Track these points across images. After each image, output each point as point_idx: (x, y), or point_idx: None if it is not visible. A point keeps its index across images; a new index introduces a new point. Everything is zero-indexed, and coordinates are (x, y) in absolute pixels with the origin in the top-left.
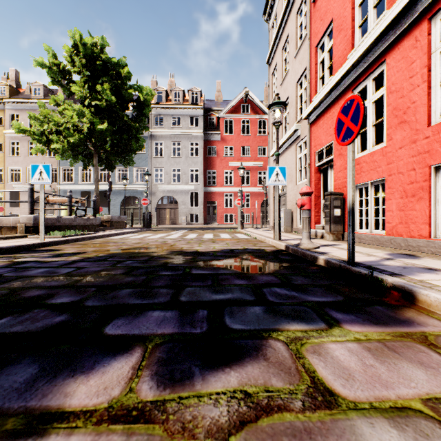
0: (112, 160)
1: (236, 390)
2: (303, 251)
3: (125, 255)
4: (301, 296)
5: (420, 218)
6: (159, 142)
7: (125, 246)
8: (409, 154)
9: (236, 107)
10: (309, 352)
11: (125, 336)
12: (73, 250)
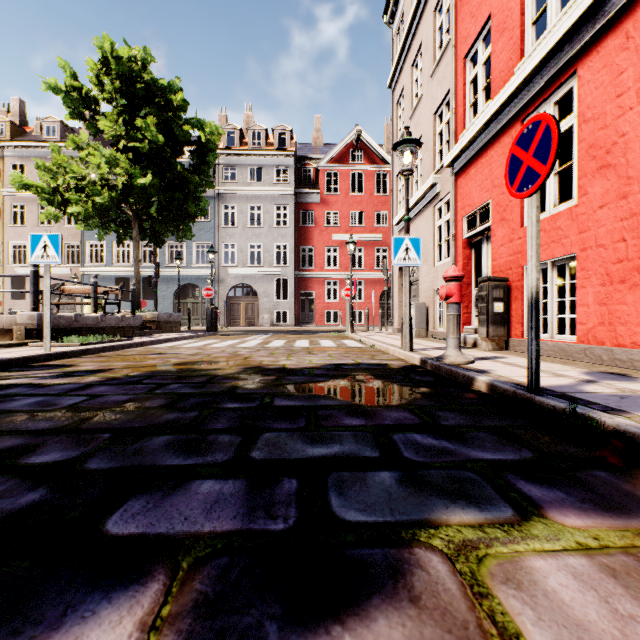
0: (160, 231)
1: None
2: (450, 369)
3: (171, 375)
4: (459, 450)
5: (634, 317)
6: (230, 205)
7: (174, 359)
8: (616, 216)
9: (342, 154)
10: (496, 580)
11: (140, 539)
12: (93, 366)
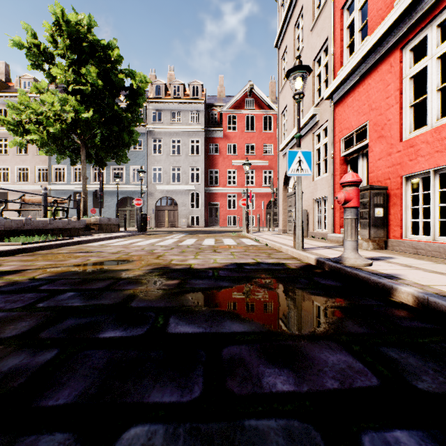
0: (103, 156)
1: None
2: (356, 273)
3: (76, 278)
4: None
5: None
6: (157, 139)
7: (94, 258)
8: None
9: (239, 102)
10: None
11: None
12: (13, 266)
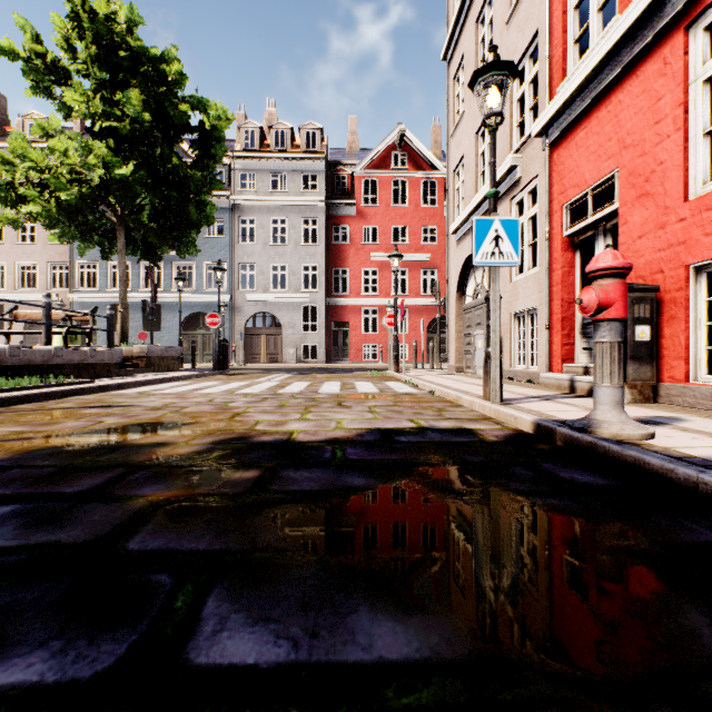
0: (155, 244)
1: None
2: (636, 456)
3: (47, 465)
4: None
5: None
6: (248, 218)
7: (113, 418)
8: None
9: (382, 158)
10: None
11: None
12: None
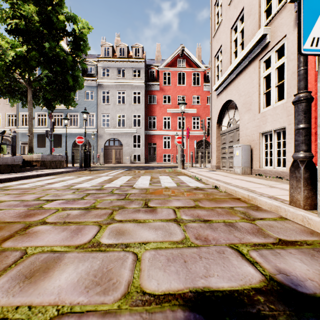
0: (50, 99)
1: None
2: None
3: None
4: None
5: None
6: (106, 91)
7: None
8: None
9: (173, 62)
10: None
11: None
12: None
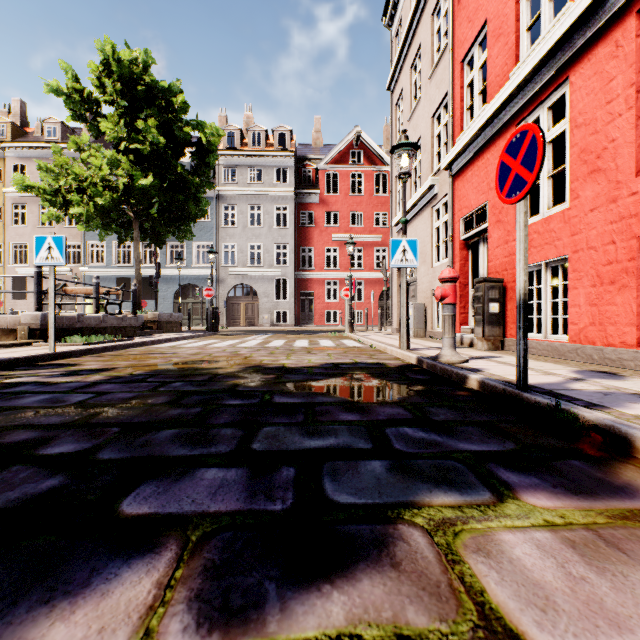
0: (161, 232)
1: (342, 634)
2: (445, 367)
3: (173, 374)
4: (447, 442)
5: (623, 317)
6: (230, 205)
7: (175, 358)
8: (606, 220)
9: (342, 155)
10: (469, 550)
11: (153, 517)
12: (97, 365)
